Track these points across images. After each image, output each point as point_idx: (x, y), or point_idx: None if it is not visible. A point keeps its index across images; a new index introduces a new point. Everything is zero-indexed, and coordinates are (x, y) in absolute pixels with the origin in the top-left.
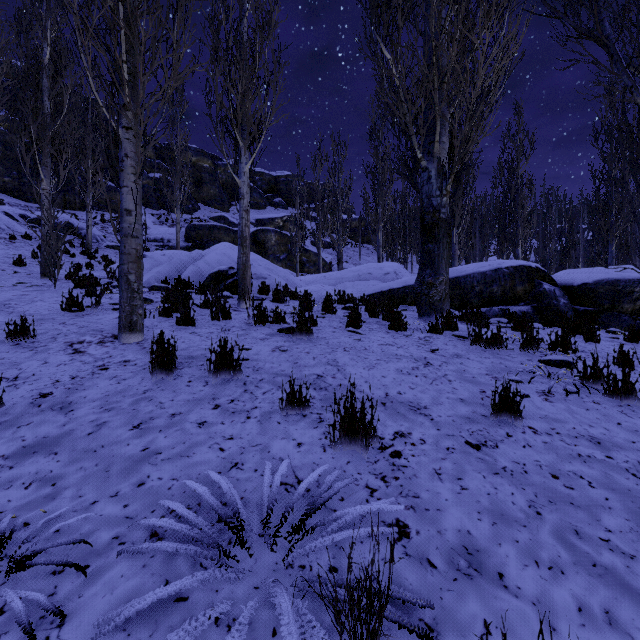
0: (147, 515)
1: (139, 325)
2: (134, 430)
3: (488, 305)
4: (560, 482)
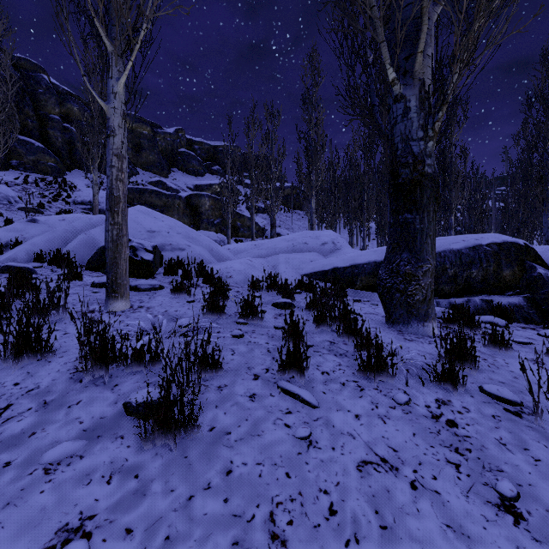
0: None
1: None
2: None
3: (463, 293)
4: None
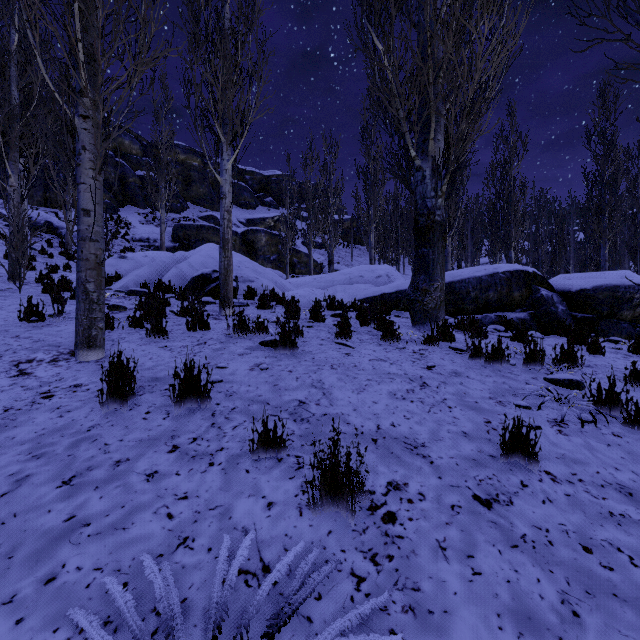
0: (45, 638)
1: (99, 340)
2: (63, 487)
3: (484, 311)
4: (595, 558)
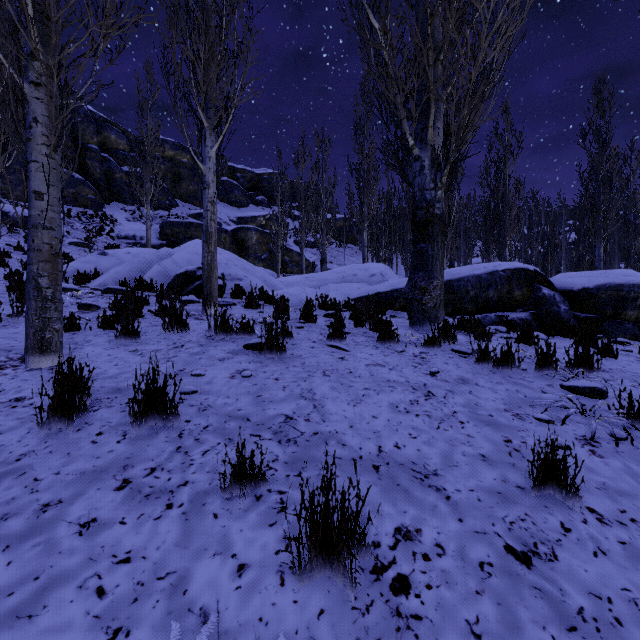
0: None
1: (55, 344)
2: None
3: (483, 311)
4: None
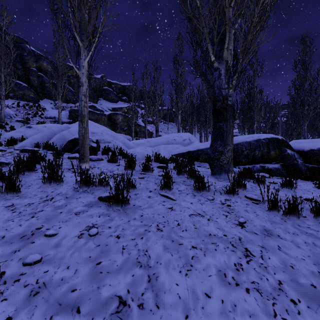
0: None
1: None
2: None
3: (252, 163)
4: None
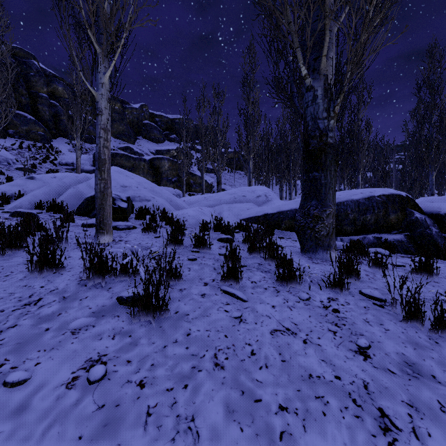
0: None
1: None
2: None
3: (361, 232)
4: None
